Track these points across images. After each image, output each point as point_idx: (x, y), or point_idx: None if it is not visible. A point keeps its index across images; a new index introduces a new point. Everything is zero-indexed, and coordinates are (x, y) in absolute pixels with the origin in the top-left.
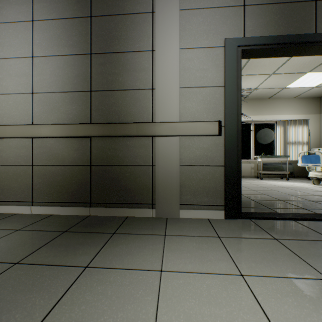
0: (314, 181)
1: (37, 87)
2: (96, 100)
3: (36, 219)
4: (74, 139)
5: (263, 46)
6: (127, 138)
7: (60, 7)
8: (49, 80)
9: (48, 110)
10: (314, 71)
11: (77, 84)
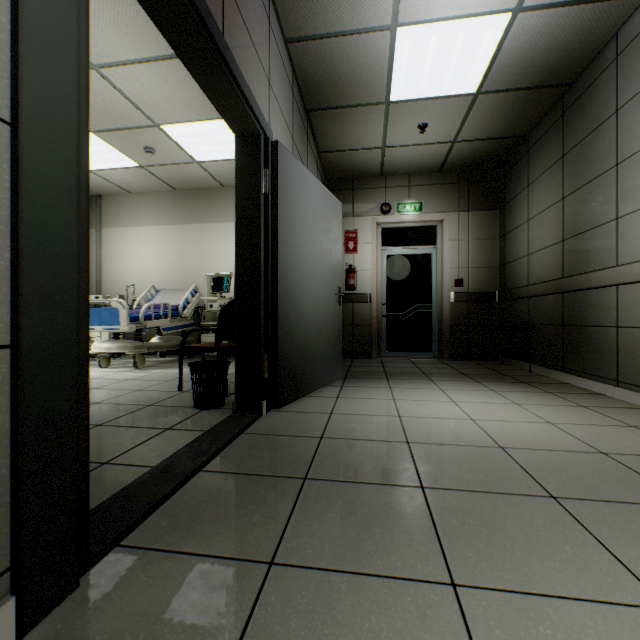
0: (103, 361)
1: None
2: None
3: None
4: None
5: None
6: None
7: None
8: None
9: None
10: (103, 138)
11: None
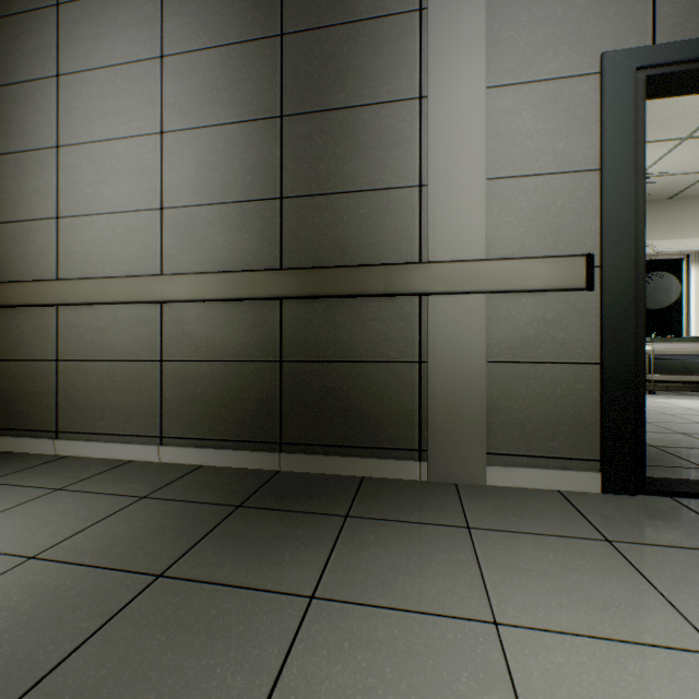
0: None
1: (171, 196)
2: (294, 217)
3: (172, 474)
4: (246, 303)
5: None
6: (360, 300)
7: (217, 21)
8: (195, 180)
9: (192, 243)
10: None
11: (253, 185)
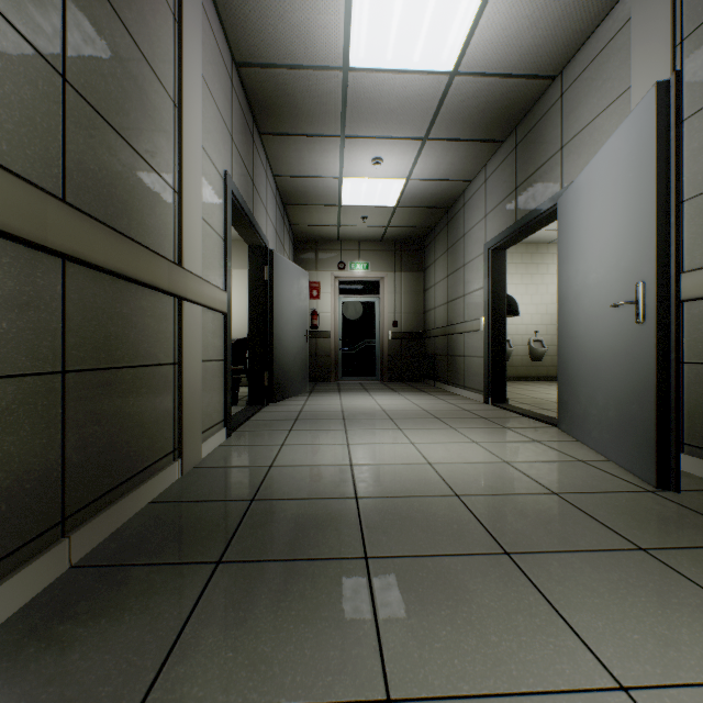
0: None
1: None
2: (81, 128)
3: None
4: (1, 245)
5: (240, 206)
6: (143, 291)
7: None
8: None
9: None
10: None
11: None
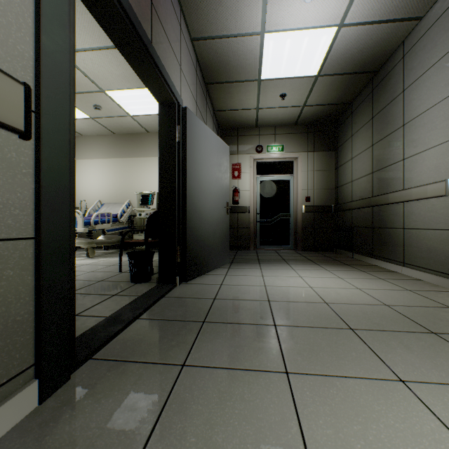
0: None
1: None
2: None
3: None
4: None
5: None
6: None
7: None
8: None
9: None
10: None
11: None
